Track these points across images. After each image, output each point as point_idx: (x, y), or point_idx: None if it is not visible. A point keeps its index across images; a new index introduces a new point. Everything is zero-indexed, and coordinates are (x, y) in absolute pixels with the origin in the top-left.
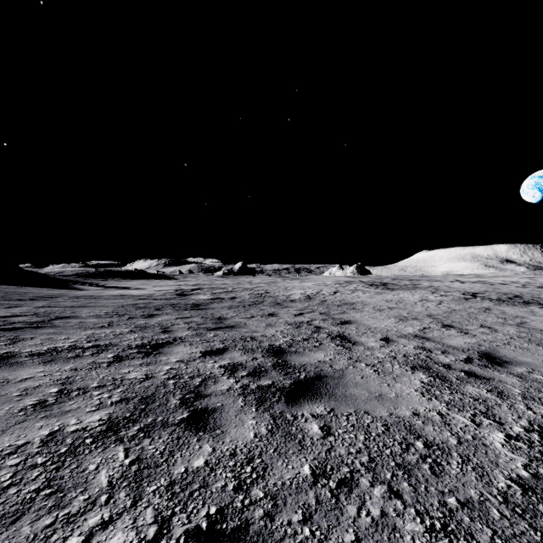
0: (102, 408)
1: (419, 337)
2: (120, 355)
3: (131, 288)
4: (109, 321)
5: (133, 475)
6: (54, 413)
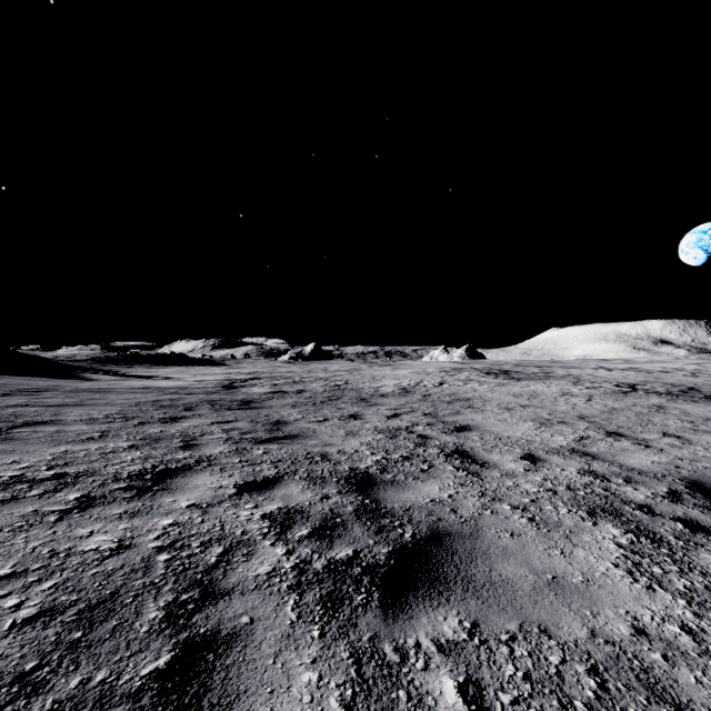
0: None
1: (578, 452)
2: (91, 494)
3: (162, 377)
4: (106, 428)
5: None
6: None
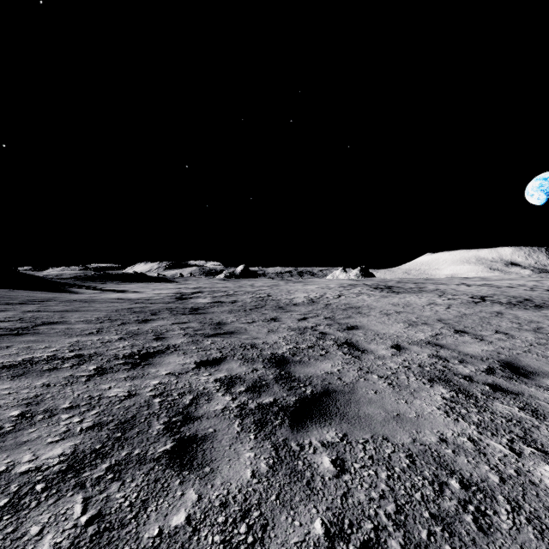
0: (67, 437)
1: (432, 344)
2: (103, 366)
3: (130, 291)
4: (99, 326)
5: (88, 542)
6: (6, 446)
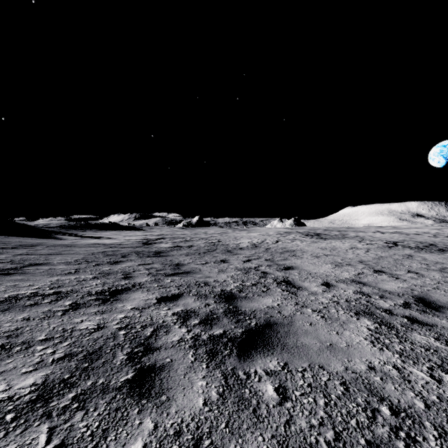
0: (40, 368)
1: (356, 282)
2: (77, 302)
3: (105, 237)
4: (77, 267)
5: None
6: None
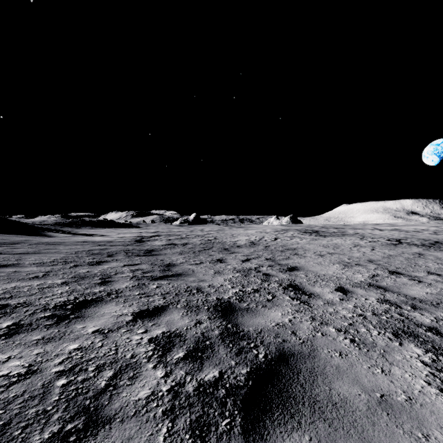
0: None
1: (374, 286)
2: (21, 322)
3: (97, 235)
4: (49, 269)
5: None
6: None
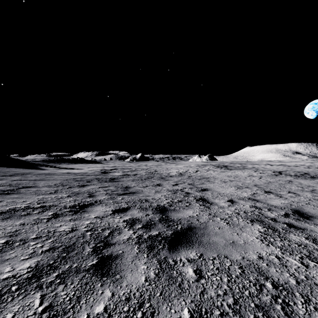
0: (33, 256)
1: (251, 199)
2: (57, 213)
3: (75, 168)
4: (56, 189)
5: None
6: None
